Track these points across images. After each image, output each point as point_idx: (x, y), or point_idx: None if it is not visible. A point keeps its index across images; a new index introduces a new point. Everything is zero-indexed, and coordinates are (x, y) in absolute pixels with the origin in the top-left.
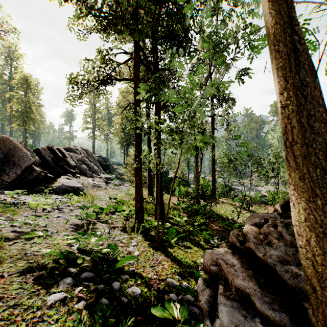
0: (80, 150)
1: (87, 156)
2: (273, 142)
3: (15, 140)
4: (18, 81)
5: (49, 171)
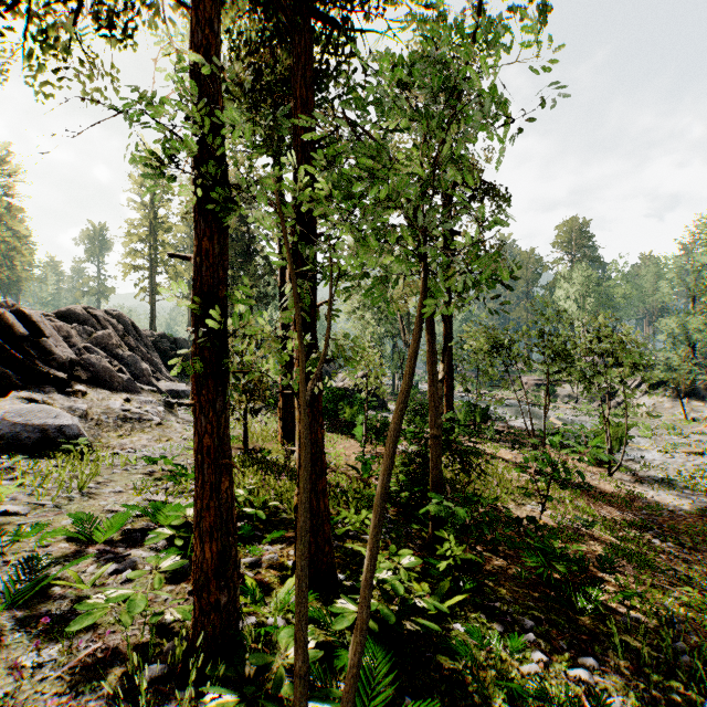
0: (105, 320)
1: (124, 335)
2: (566, 306)
3: None
4: None
5: None
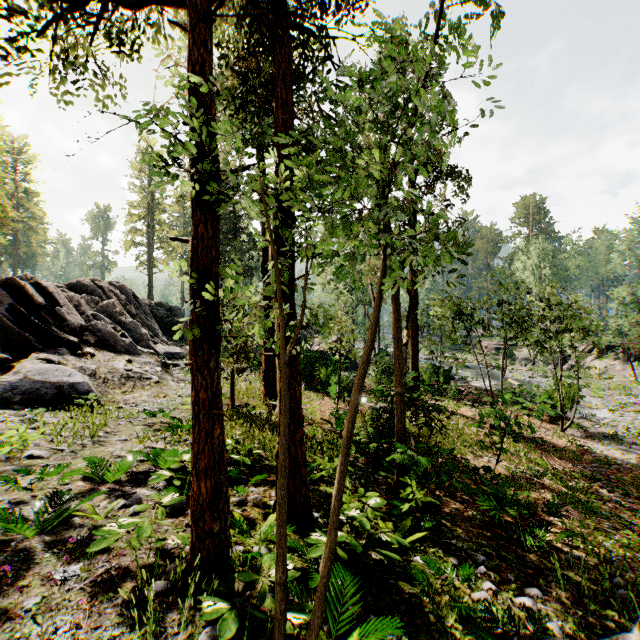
0: (109, 291)
1: (126, 304)
2: (524, 276)
3: None
4: None
5: (0, 342)
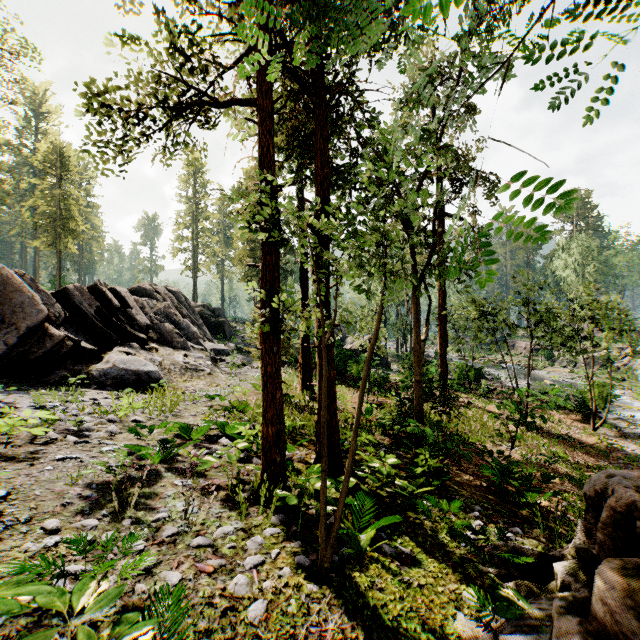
0: (164, 294)
1: (178, 305)
2: (565, 275)
3: (7, 269)
4: (45, 156)
5: (90, 338)
